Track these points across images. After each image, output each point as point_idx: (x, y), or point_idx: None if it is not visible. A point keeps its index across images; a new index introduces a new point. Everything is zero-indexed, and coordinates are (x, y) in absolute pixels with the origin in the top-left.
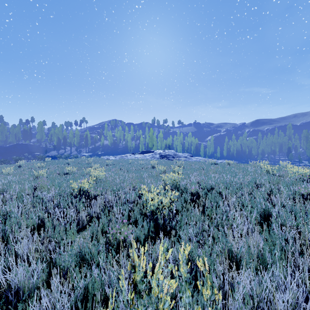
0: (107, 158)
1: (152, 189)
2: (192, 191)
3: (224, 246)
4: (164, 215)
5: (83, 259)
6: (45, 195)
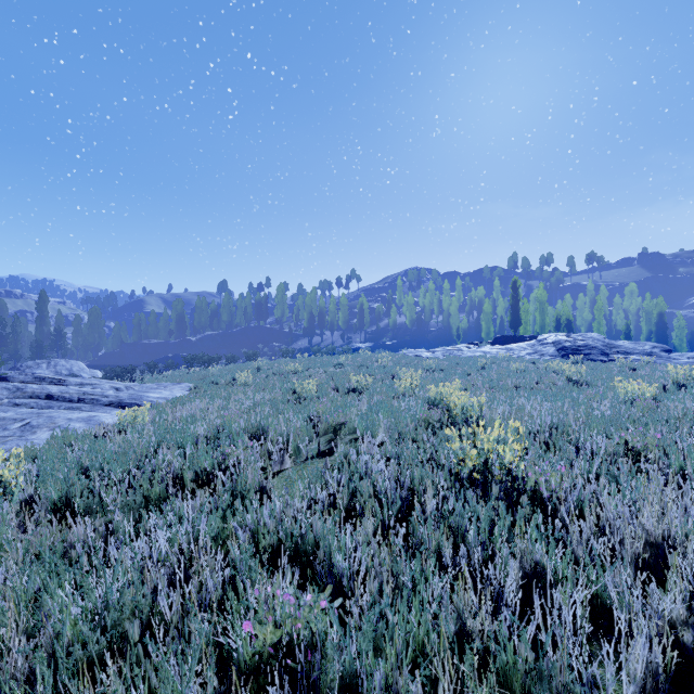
0: (416, 355)
1: None
2: None
3: None
4: None
5: None
6: (368, 464)
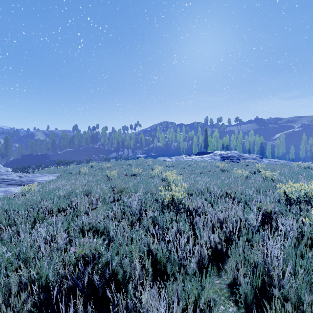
0: (164, 160)
1: None
2: None
3: None
4: None
5: None
6: (131, 202)
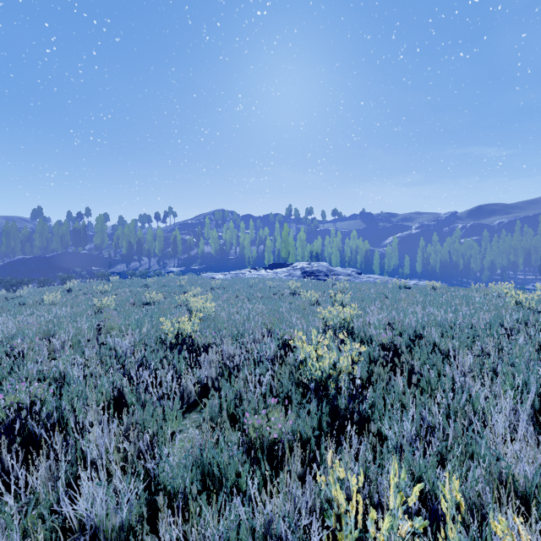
0: (211, 277)
1: (313, 337)
2: (382, 341)
3: (493, 465)
4: (340, 388)
5: (205, 474)
6: (119, 343)
